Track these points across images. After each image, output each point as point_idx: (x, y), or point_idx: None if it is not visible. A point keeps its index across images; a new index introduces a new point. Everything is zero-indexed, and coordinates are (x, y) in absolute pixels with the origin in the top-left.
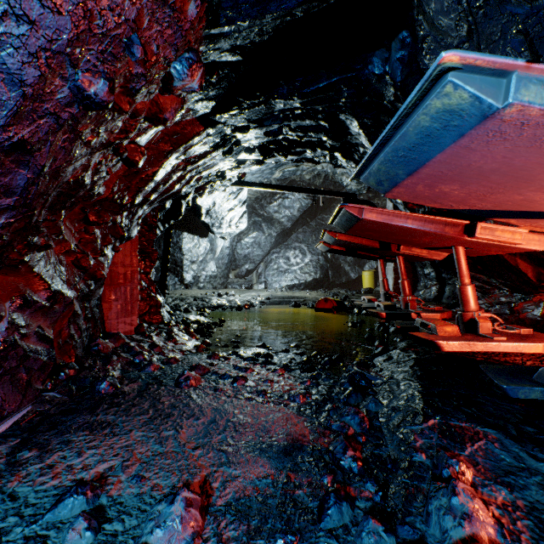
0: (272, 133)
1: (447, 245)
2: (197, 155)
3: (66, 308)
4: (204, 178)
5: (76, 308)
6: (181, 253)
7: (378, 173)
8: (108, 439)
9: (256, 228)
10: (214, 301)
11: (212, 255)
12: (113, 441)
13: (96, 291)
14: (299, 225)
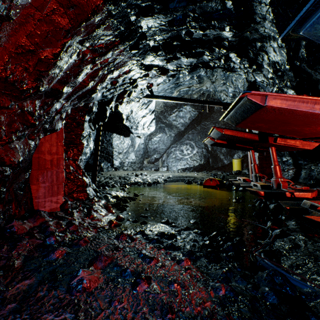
0: (176, 22)
1: None
2: (103, 44)
3: None
4: (120, 85)
5: None
6: (112, 147)
7: None
8: None
9: (161, 131)
10: (132, 179)
11: (133, 148)
12: None
13: (20, 175)
14: (189, 129)
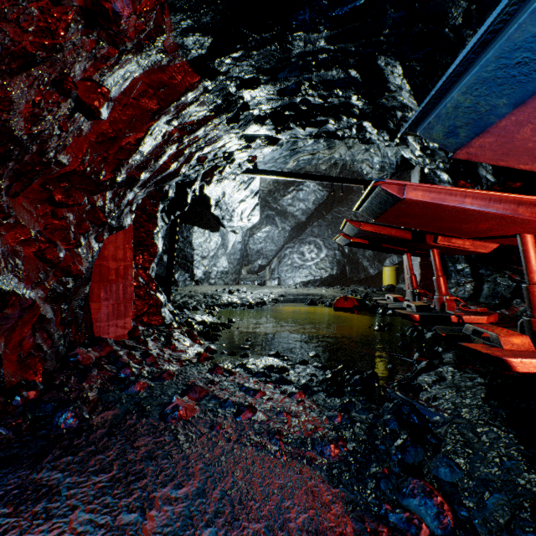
0: (288, 91)
1: (510, 232)
2: (194, 121)
3: (24, 313)
4: (209, 160)
5: (44, 311)
6: (191, 248)
7: (454, 113)
8: (33, 527)
9: (269, 222)
10: (224, 298)
11: (224, 250)
12: (39, 533)
13: (79, 289)
14: (314, 219)
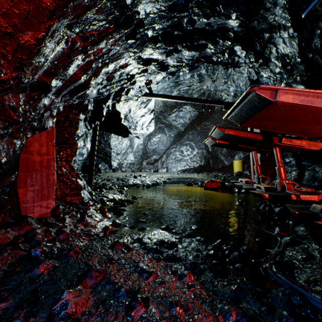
0: (177, 6)
1: None
2: (95, 31)
3: None
4: (117, 81)
5: None
6: (110, 148)
7: None
8: None
9: (160, 131)
10: (131, 181)
11: (131, 149)
12: None
13: (4, 178)
14: (189, 129)
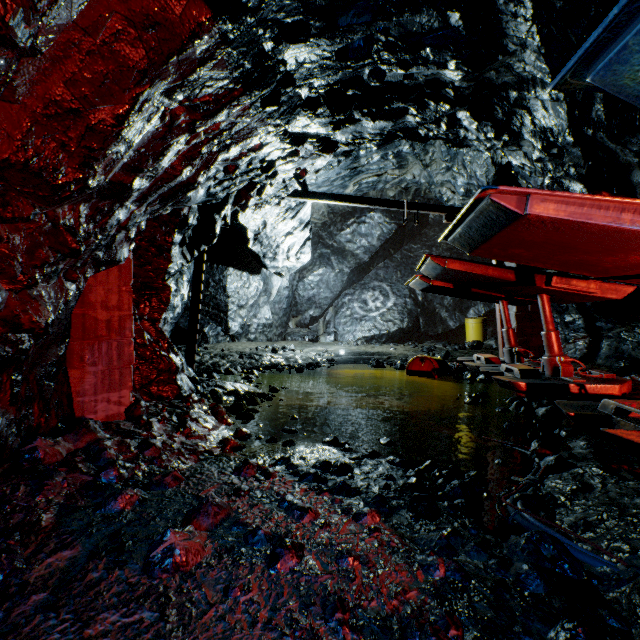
0: (352, 52)
1: None
2: (211, 96)
3: None
4: (242, 173)
5: None
6: (225, 295)
7: None
8: None
9: (323, 262)
10: (266, 358)
11: (267, 297)
12: None
13: (48, 350)
14: (379, 258)
